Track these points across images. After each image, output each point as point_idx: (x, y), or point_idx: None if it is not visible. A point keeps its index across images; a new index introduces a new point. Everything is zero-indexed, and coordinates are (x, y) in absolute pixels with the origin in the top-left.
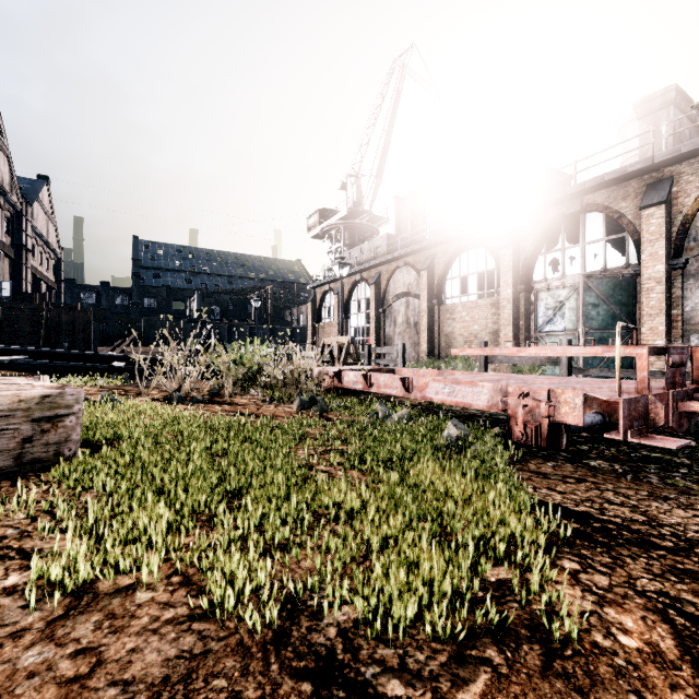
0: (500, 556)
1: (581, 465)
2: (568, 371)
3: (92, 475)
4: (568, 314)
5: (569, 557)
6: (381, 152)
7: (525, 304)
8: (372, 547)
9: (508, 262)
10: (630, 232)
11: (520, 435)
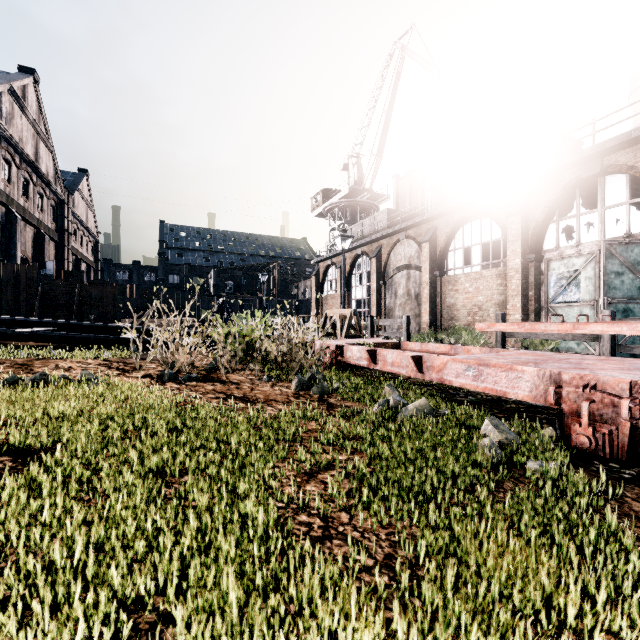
0: None
1: None
2: (611, 349)
3: None
4: (584, 283)
5: None
6: (381, 132)
7: (535, 274)
8: None
9: (516, 231)
10: None
11: (586, 441)
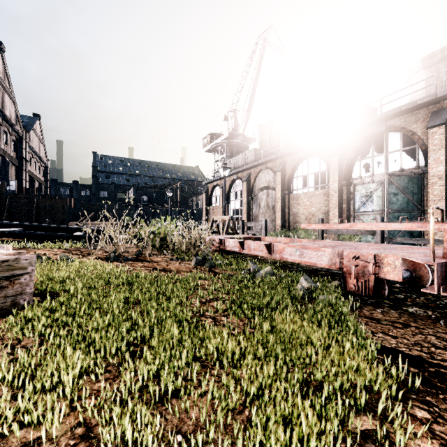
0: (361, 407)
1: (403, 312)
2: (381, 239)
3: (33, 323)
4: (376, 200)
5: (418, 405)
6: (250, 95)
7: (347, 193)
8: (251, 398)
9: (335, 166)
10: (420, 144)
11: (353, 287)
